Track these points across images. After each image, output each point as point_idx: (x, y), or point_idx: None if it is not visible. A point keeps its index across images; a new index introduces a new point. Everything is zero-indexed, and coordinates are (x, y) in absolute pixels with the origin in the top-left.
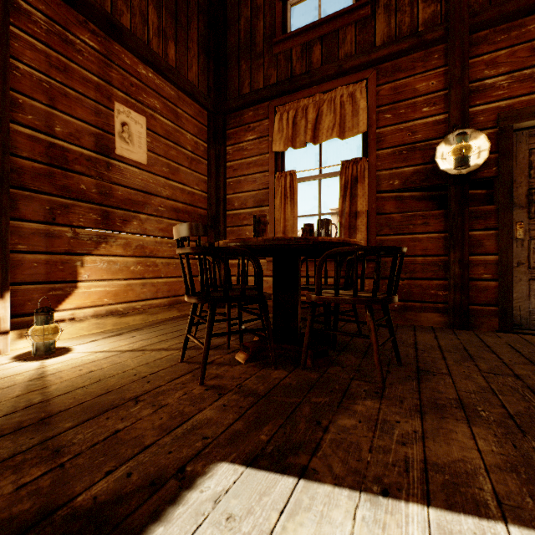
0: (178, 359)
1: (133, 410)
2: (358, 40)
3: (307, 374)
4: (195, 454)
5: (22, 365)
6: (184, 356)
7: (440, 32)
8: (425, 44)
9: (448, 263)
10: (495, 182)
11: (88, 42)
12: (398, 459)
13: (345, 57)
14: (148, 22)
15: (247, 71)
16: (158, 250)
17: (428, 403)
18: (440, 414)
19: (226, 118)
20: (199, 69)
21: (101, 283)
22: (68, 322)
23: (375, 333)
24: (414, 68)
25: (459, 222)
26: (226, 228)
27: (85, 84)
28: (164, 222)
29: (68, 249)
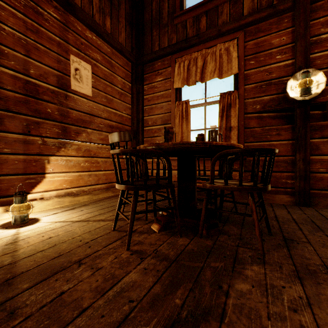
0: (111, 228)
1: (76, 273)
2: (231, 12)
3: (204, 242)
4: (123, 318)
5: (3, 232)
6: (115, 226)
7: (289, 3)
8: (279, 12)
9: (295, 161)
10: (327, 105)
11: (52, 14)
12: (295, 327)
13: (222, 24)
14: (92, 3)
15: (156, 36)
16: (99, 152)
17: (302, 269)
18: (314, 279)
19: (143, 67)
20: (126, 35)
21: (61, 174)
22: (38, 200)
23: (256, 213)
24: (270, 29)
25: (303, 133)
26: (143, 138)
27: (50, 41)
28: (103, 134)
29: (39, 152)
